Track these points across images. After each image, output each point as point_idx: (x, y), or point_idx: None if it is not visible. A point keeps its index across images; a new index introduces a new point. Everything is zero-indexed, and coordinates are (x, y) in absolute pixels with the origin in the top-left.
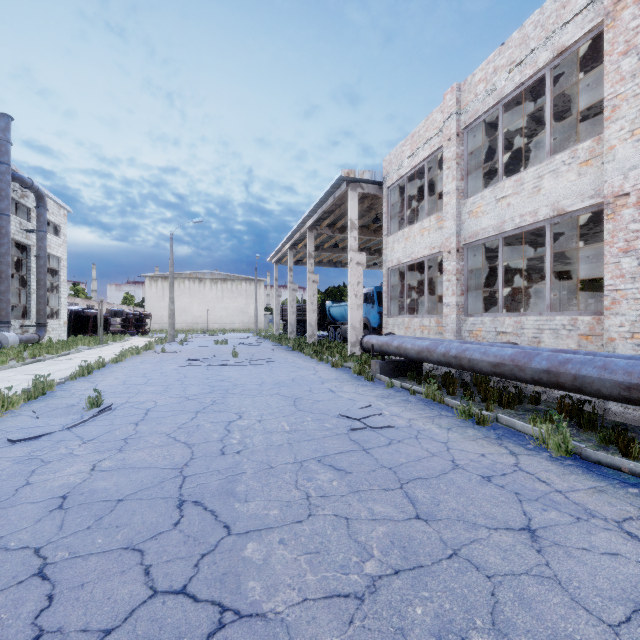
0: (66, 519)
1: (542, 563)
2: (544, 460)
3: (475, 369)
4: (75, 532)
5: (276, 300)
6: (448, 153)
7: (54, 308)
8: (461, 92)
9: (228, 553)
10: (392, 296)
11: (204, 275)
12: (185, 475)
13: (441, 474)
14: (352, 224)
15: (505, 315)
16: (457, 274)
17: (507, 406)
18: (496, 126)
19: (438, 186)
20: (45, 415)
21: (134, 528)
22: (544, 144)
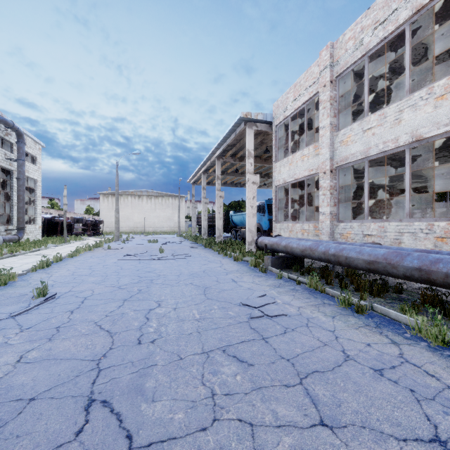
0: None
1: None
2: (425, 350)
3: (351, 265)
4: None
5: (193, 210)
6: (324, 96)
7: (32, 216)
8: (334, 49)
9: None
10: (279, 207)
11: (142, 193)
12: (101, 368)
13: (336, 367)
14: (249, 153)
15: (370, 221)
16: (331, 189)
17: (377, 295)
18: (360, 76)
19: (313, 125)
20: None
21: (34, 439)
22: (396, 91)
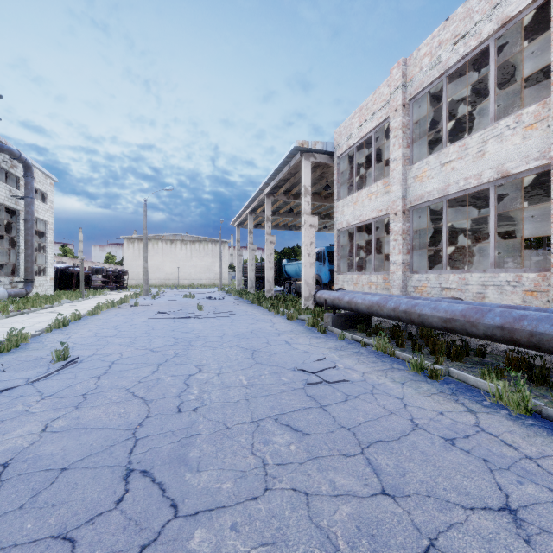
0: None
1: None
2: (504, 419)
3: (425, 324)
4: (4, 513)
5: (238, 259)
6: (395, 123)
7: (41, 266)
8: (407, 66)
9: (172, 545)
10: (342, 255)
11: (175, 237)
12: (137, 437)
13: (402, 436)
14: (306, 190)
15: (449, 272)
16: (403, 234)
17: (455, 359)
18: (439, 98)
19: (383, 156)
20: (12, 368)
21: (71, 508)
22: (482, 116)
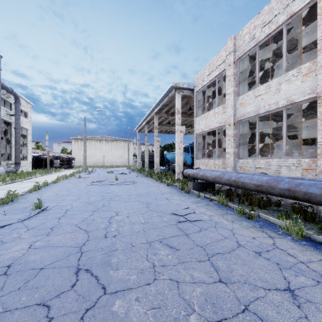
0: (6, 282)
1: (303, 316)
2: (289, 241)
3: (246, 188)
4: (10, 292)
5: (138, 151)
6: (229, 72)
7: (24, 155)
8: (236, 40)
9: (103, 308)
10: (198, 148)
11: (102, 138)
12: (82, 251)
13: (231, 250)
14: (177, 111)
15: (260, 158)
16: (234, 136)
17: (263, 208)
18: (254, 58)
19: (222, 91)
20: (10, 213)
21: (47, 289)
22: (279, 68)
